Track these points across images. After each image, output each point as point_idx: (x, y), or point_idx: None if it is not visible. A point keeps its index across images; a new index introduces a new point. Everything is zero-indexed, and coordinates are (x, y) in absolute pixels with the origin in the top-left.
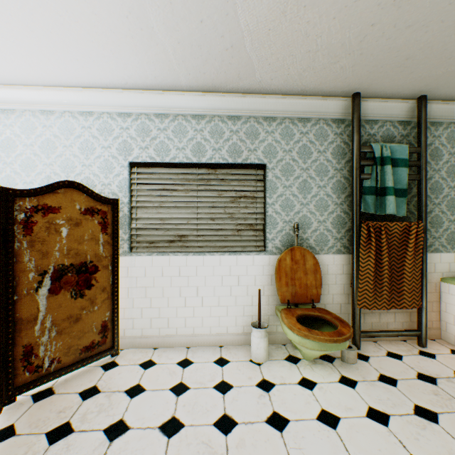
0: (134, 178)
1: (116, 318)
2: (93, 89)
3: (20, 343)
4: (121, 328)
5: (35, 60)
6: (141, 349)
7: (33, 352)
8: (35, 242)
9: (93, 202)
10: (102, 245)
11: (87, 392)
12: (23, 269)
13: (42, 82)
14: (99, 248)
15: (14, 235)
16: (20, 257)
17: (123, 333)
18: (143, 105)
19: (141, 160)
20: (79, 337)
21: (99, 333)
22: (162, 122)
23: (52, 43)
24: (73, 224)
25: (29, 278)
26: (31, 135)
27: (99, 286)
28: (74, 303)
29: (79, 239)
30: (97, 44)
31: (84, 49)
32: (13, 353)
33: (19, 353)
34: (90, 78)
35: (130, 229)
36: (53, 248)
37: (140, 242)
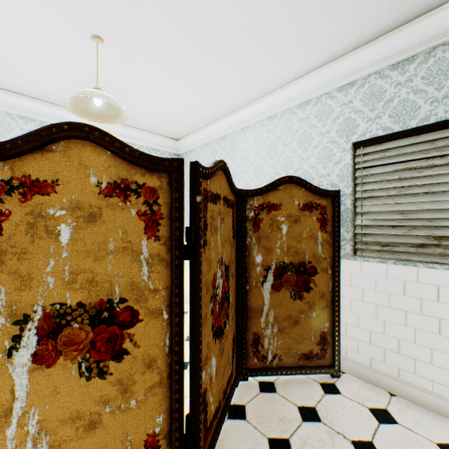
0: (357, 162)
1: (335, 332)
2: (310, 74)
3: (250, 329)
4: (341, 345)
5: (261, 69)
6: (368, 384)
7: (259, 341)
8: (260, 238)
9: (310, 197)
10: (320, 245)
11: (305, 410)
12: (252, 263)
13: (266, 90)
14: (316, 248)
15: (246, 231)
16: (250, 251)
17: (343, 353)
18: (372, 62)
19: (368, 136)
20: (296, 341)
21: (316, 343)
22: (402, 72)
23: (274, 39)
24: (291, 221)
25: (256, 271)
26: (259, 143)
27: (316, 290)
28: (292, 304)
29: (296, 236)
30: (315, 8)
31: (302, 25)
32: (245, 336)
33: (249, 338)
34: (307, 61)
35: (352, 226)
36: (274, 245)
37: (366, 244)
